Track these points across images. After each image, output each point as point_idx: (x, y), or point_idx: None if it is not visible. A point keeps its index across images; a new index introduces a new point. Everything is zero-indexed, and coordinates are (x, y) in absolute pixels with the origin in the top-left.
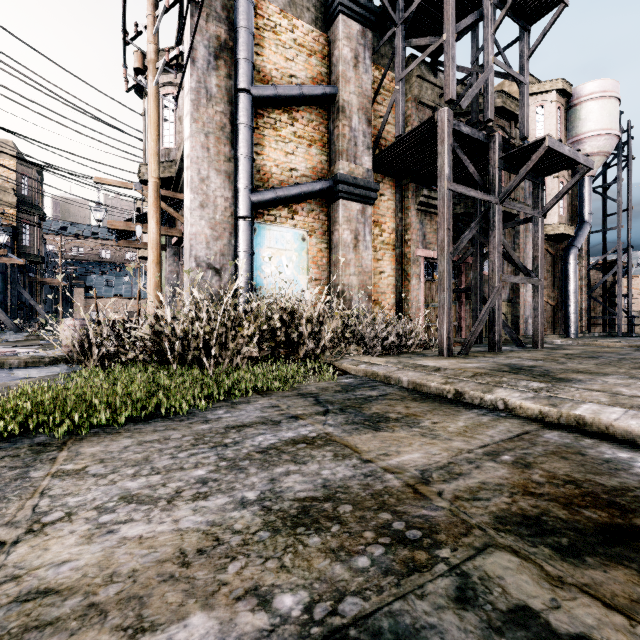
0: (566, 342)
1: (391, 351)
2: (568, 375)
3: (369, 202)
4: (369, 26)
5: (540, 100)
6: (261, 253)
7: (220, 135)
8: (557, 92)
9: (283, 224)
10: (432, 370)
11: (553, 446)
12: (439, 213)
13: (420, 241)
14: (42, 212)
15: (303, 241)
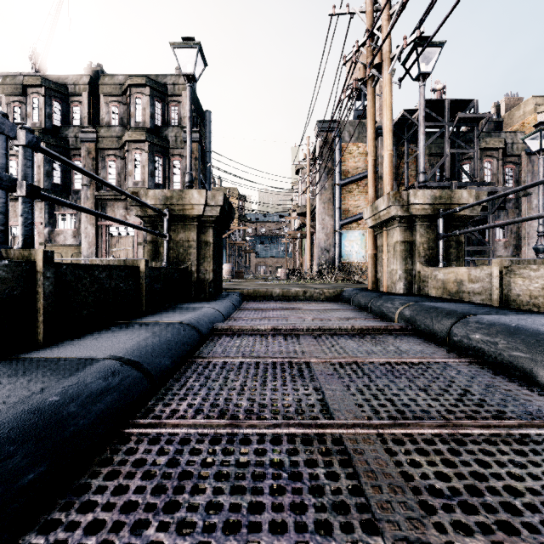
0: None
1: None
2: None
3: None
4: (395, 135)
5: None
6: (344, 243)
7: (329, 202)
8: None
9: (354, 230)
10: None
11: None
12: None
13: None
14: (247, 218)
15: (363, 235)
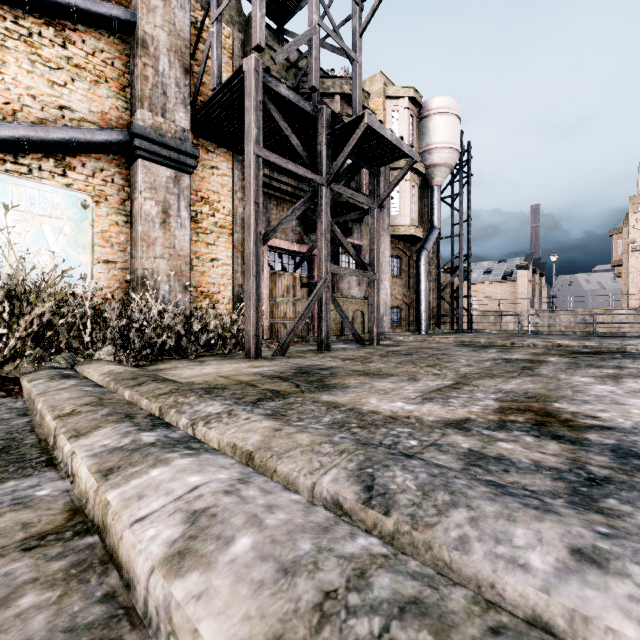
0: (407, 338)
1: (185, 354)
2: (345, 379)
3: (185, 169)
4: None
5: (395, 104)
6: None
7: None
8: (410, 100)
9: (45, 180)
10: (131, 385)
11: None
12: (246, 183)
13: (264, 227)
14: None
15: (84, 208)
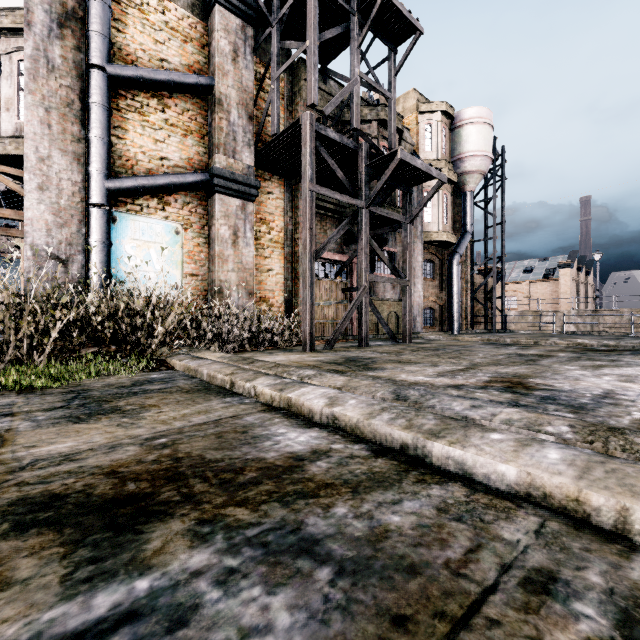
0: (438, 337)
1: (257, 347)
2: (383, 365)
3: (250, 199)
4: (250, 22)
5: (428, 119)
6: (123, 244)
7: (66, 112)
8: (442, 113)
9: (152, 215)
10: (247, 363)
11: (232, 427)
12: (303, 213)
13: None
14: None
15: (177, 234)
